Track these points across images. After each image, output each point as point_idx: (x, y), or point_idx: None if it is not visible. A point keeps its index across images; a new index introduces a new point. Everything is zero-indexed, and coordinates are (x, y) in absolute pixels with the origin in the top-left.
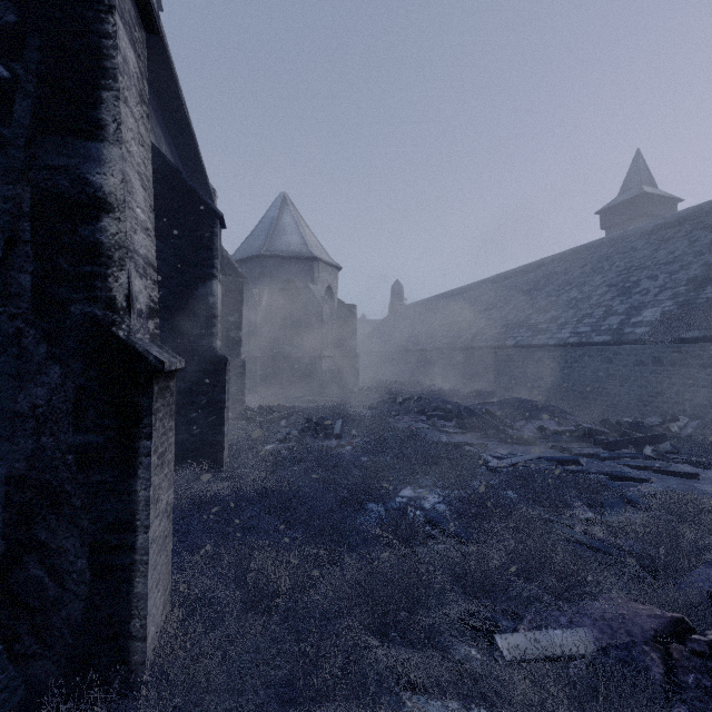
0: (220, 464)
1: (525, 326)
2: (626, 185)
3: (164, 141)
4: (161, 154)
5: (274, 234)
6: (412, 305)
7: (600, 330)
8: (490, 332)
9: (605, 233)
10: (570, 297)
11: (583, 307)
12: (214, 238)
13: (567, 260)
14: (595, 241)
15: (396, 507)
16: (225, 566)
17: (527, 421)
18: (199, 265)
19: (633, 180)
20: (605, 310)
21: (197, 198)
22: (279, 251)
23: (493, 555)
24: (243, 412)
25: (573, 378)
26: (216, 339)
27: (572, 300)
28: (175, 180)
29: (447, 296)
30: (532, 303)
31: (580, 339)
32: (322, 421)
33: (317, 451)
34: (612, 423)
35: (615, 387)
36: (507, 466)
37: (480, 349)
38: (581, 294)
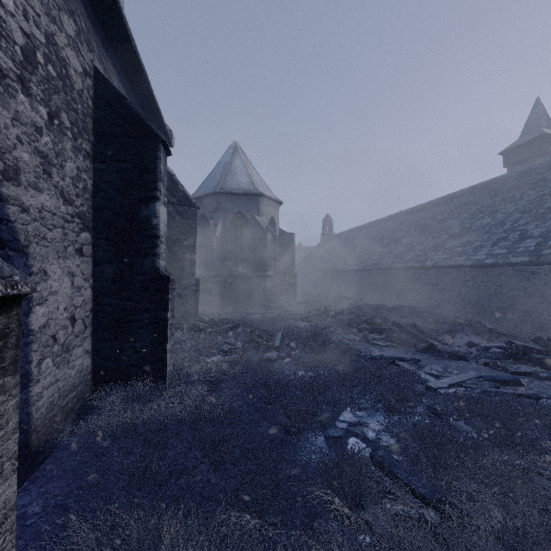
0: (163, 380)
1: (442, 249)
2: (527, 128)
3: (116, 76)
4: (106, 80)
5: (227, 175)
6: (339, 234)
7: (516, 252)
8: (409, 255)
9: (508, 170)
10: (483, 223)
11: (497, 232)
12: (157, 162)
13: (478, 193)
14: (504, 175)
15: (337, 436)
16: (124, 548)
17: (454, 335)
18: (143, 187)
19: (533, 124)
20: (520, 234)
21: (141, 123)
22: (231, 189)
23: (480, 544)
24: (196, 323)
25: (489, 295)
26: (159, 259)
27: (485, 226)
28: (119, 106)
29: (369, 226)
30: (447, 229)
31: (496, 260)
32: (263, 333)
33: (257, 366)
34: (546, 341)
35: (533, 304)
36: (448, 387)
37: (400, 270)
38: (494, 220)
